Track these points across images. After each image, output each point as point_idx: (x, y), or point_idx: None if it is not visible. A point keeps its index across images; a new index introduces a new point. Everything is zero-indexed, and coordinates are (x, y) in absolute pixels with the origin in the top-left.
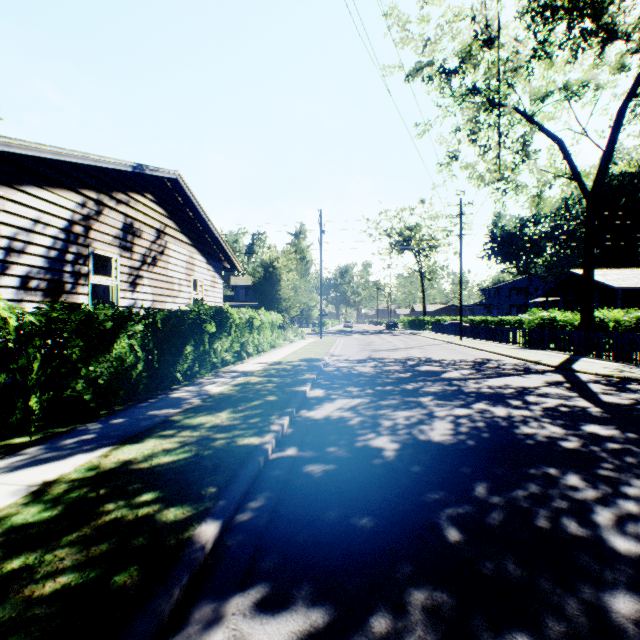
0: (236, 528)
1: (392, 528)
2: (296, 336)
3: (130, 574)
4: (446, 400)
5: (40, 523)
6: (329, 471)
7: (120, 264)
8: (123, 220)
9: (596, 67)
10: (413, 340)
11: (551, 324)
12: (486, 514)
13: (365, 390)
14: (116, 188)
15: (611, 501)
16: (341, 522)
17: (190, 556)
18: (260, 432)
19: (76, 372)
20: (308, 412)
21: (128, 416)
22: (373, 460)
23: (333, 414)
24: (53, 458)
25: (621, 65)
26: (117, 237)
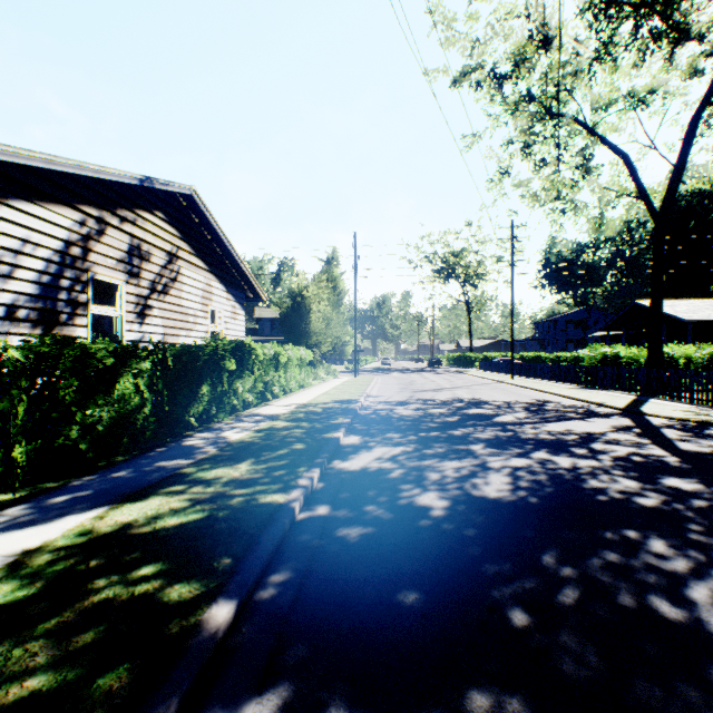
0: (254, 610)
1: (445, 609)
2: (328, 374)
3: (118, 676)
4: (501, 448)
5: (12, 606)
6: (367, 535)
7: (125, 292)
8: (129, 241)
9: (666, 72)
10: (459, 379)
11: (614, 361)
12: (558, 590)
13: (407, 436)
14: (121, 204)
15: (706, 573)
16: (383, 601)
17: (195, 650)
18: (286, 487)
19: (70, 417)
20: (342, 463)
21: (131, 468)
22: (419, 521)
23: (371, 465)
24: (38, 520)
25: (694, 69)
26: (122, 261)
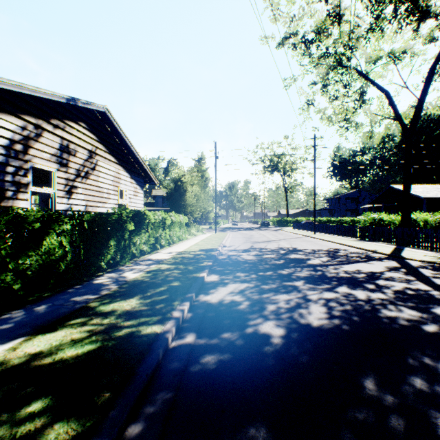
0: None
1: None
2: (198, 232)
3: None
4: (315, 284)
5: None
6: (224, 362)
7: (57, 176)
8: (60, 142)
9: (413, 38)
10: (281, 234)
11: (380, 223)
12: (386, 421)
13: (250, 275)
14: (53, 116)
15: None
16: (238, 437)
17: None
18: (163, 319)
19: (6, 265)
20: (205, 296)
21: (52, 303)
22: (263, 348)
23: (226, 298)
24: None
25: (431, 37)
26: (54, 155)
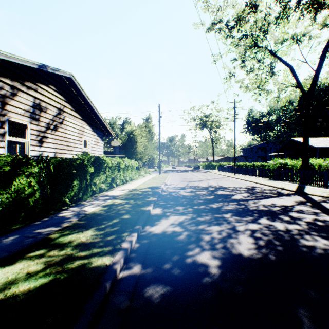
0: None
1: None
2: (146, 173)
3: None
4: (240, 216)
5: None
6: (166, 296)
7: (30, 128)
8: (32, 100)
9: (311, 24)
10: (209, 175)
11: (285, 166)
12: None
13: (187, 209)
14: (27, 79)
15: None
16: None
17: None
18: (113, 250)
19: None
20: (151, 227)
21: (18, 234)
22: (202, 280)
23: (168, 229)
24: None
25: (325, 24)
26: (28, 111)
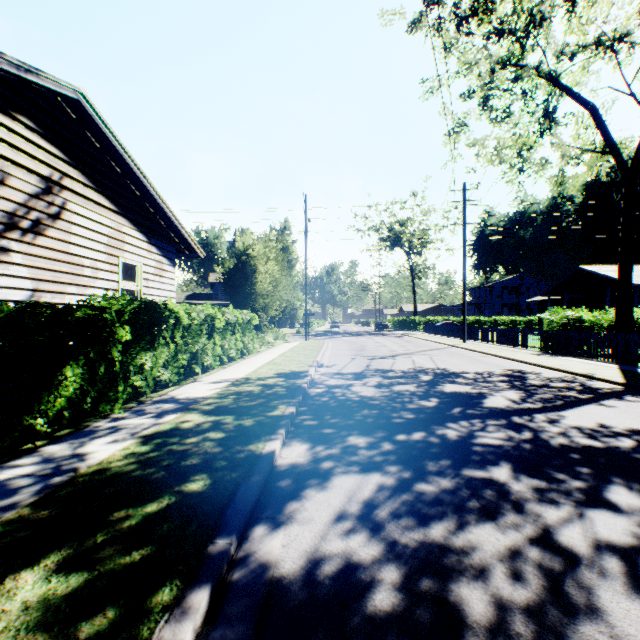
0: None
1: None
2: (277, 339)
3: None
4: (544, 477)
5: None
6: None
7: None
8: None
9: None
10: (410, 343)
11: (577, 325)
12: None
13: (380, 444)
14: None
15: None
16: None
17: None
18: None
19: None
20: (269, 536)
21: None
22: None
23: (327, 546)
24: None
25: None
26: None
